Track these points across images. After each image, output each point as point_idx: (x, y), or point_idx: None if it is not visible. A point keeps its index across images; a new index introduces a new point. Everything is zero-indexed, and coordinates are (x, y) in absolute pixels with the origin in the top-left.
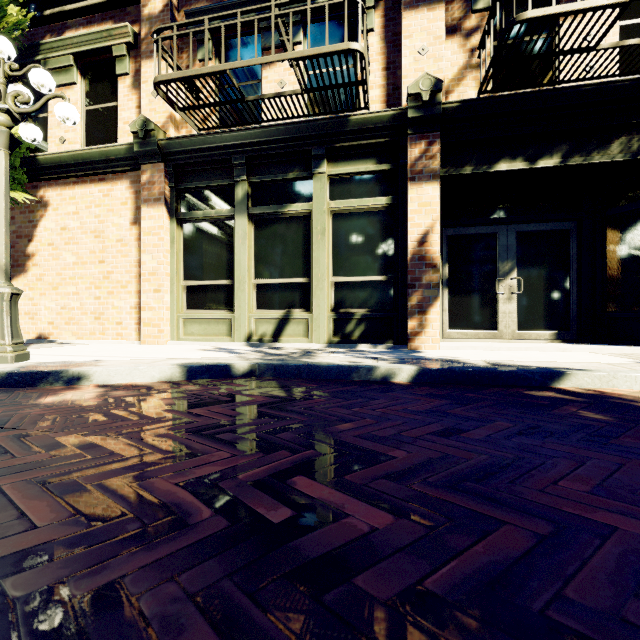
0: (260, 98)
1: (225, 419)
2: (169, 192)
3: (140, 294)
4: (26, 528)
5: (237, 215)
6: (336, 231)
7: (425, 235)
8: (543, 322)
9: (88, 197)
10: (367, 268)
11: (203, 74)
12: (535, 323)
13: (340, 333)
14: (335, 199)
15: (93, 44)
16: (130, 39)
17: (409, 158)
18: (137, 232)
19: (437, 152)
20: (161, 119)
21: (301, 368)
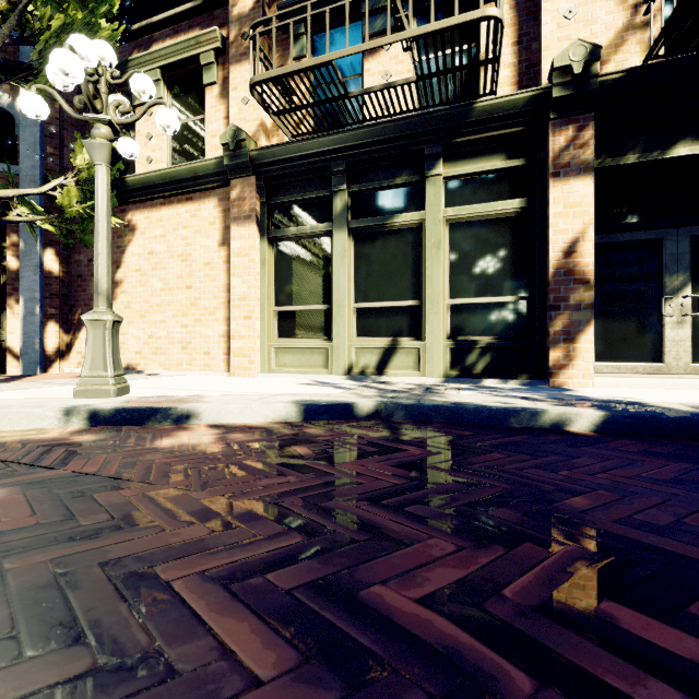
0: (366, 92)
1: (395, 481)
2: (260, 208)
3: (229, 321)
4: (243, 681)
5: (335, 230)
6: (453, 244)
7: (573, 243)
8: None
9: (175, 218)
10: (493, 287)
11: (305, 68)
12: None
13: (459, 365)
14: (452, 206)
15: (180, 54)
16: (218, 44)
17: (551, 149)
18: (225, 254)
19: (590, 138)
20: (251, 128)
21: (440, 409)
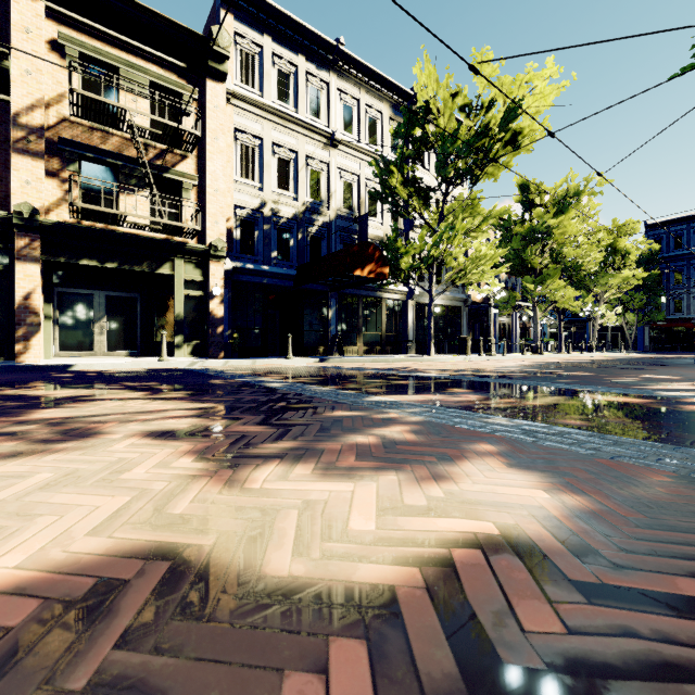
0: None
1: None
2: None
3: None
4: None
5: None
6: None
7: (29, 294)
8: (123, 346)
9: None
10: None
11: None
12: (118, 347)
13: None
14: None
15: None
16: None
17: (17, 246)
18: None
19: (38, 247)
20: None
21: None
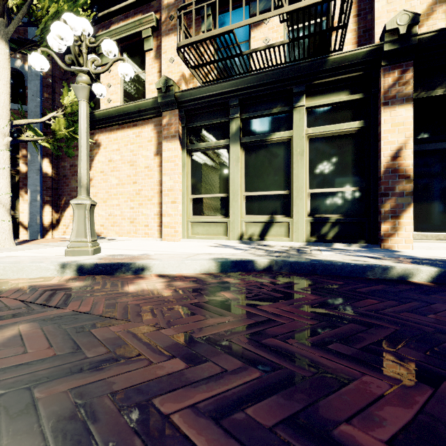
0: (254, 51)
1: (308, 321)
2: (181, 130)
3: (160, 205)
4: None
5: (232, 144)
6: (312, 152)
7: (398, 151)
8: None
9: (126, 138)
10: (340, 181)
11: (214, 36)
12: None
13: (316, 234)
14: (311, 126)
15: (129, 31)
16: (154, 24)
17: (382, 86)
18: (158, 161)
19: (410, 78)
20: (176, 78)
21: (315, 265)
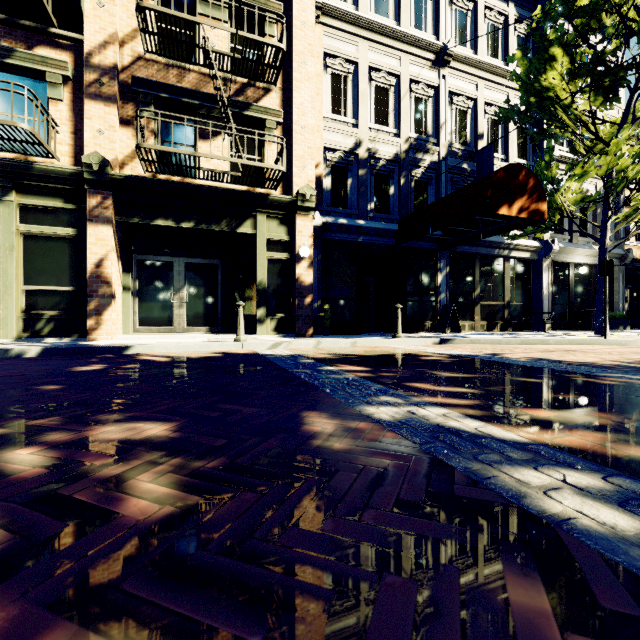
0: None
1: None
2: None
3: None
4: None
5: None
6: (27, 249)
7: (101, 261)
8: (203, 321)
9: None
10: (57, 280)
11: None
12: (198, 322)
13: (30, 330)
14: (26, 223)
15: None
16: None
17: (88, 205)
18: None
19: (110, 205)
20: None
21: None
